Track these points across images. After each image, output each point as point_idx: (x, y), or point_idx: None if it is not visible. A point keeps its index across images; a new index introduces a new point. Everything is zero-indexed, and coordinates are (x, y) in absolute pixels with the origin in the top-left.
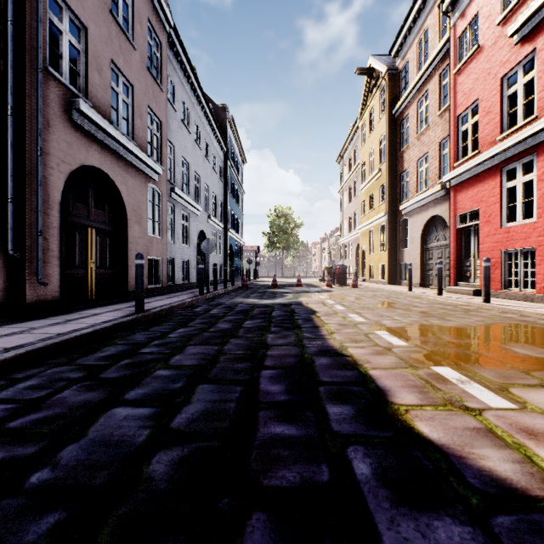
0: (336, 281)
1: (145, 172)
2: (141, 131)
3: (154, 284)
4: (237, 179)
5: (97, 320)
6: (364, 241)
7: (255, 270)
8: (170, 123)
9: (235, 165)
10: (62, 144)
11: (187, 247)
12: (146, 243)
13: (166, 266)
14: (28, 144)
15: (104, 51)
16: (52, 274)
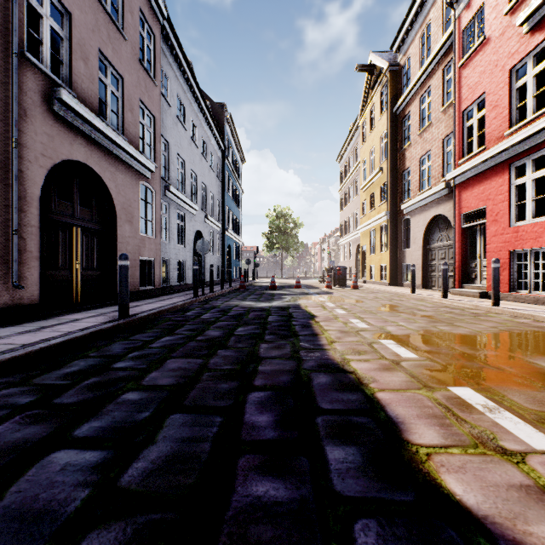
0: (336, 282)
1: (137, 169)
2: (132, 125)
3: (146, 286)
4: (236, 179)
5: (74, 326)
6: (364, 242)
7: (254, 271)
8: (164, 119)
9: (233, 164)
10: (42, 136)
11: (183, 248)
12: (138, 243)
13: (159, 267)
14: (1, 135)
15: (91, 39)
16: (30, 277)
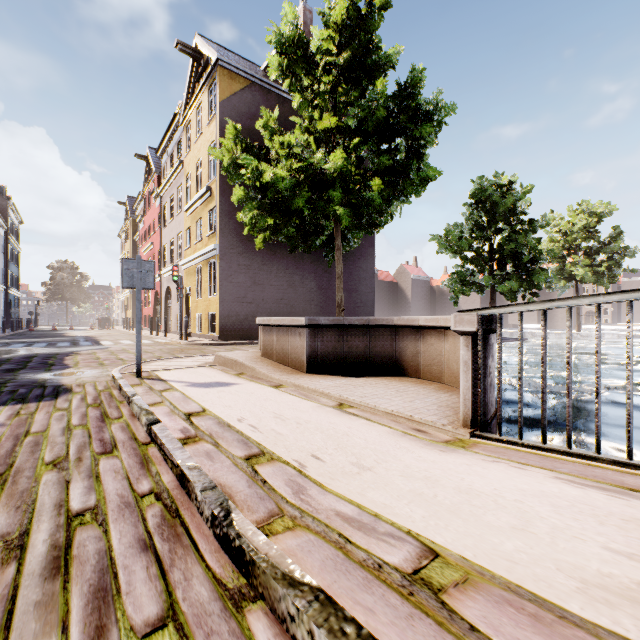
0: (101, 327)
1: None
2: None
3: None
4: (16, 244)
5: None
6: (126, 303)
7: (35, 320)
8: None
9: (13, 233)
10: None
11: None
12: None
13: None
14: None
15: None
16: None
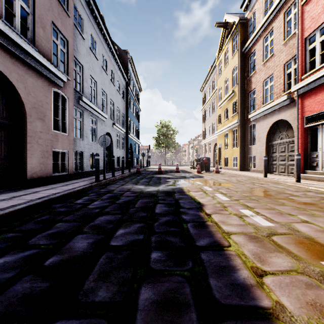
0: (202, 168)
1: (48, 77)
2: (44, 41)
3: (60, 172)
4: (135, 101)
5: None
6: (220, 141)
7: (147, 161)
8: (78, 47)
9: (133, 91)
10: None
11: (95, 144)
12: (50, 138)
13: (72, 157)
14: None
15: None
16: None
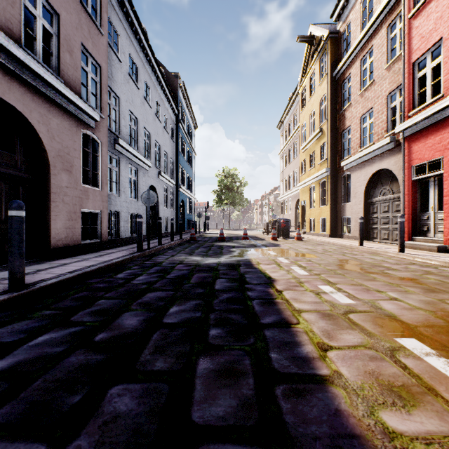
0: (279, 234)
1: (77, 116)
2: (71, 68)
3: (90, 239)
4: (189, 141)
5: None
6: (304, 197)
7: (205, 223)
8: (114, 73)
9: (186, 128)
10: None
11: (135, 201)
12: (79, 194)
13: (106, 220)
14: None
15: None
16: None
